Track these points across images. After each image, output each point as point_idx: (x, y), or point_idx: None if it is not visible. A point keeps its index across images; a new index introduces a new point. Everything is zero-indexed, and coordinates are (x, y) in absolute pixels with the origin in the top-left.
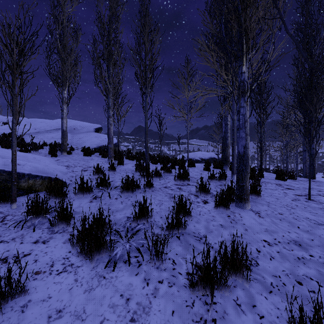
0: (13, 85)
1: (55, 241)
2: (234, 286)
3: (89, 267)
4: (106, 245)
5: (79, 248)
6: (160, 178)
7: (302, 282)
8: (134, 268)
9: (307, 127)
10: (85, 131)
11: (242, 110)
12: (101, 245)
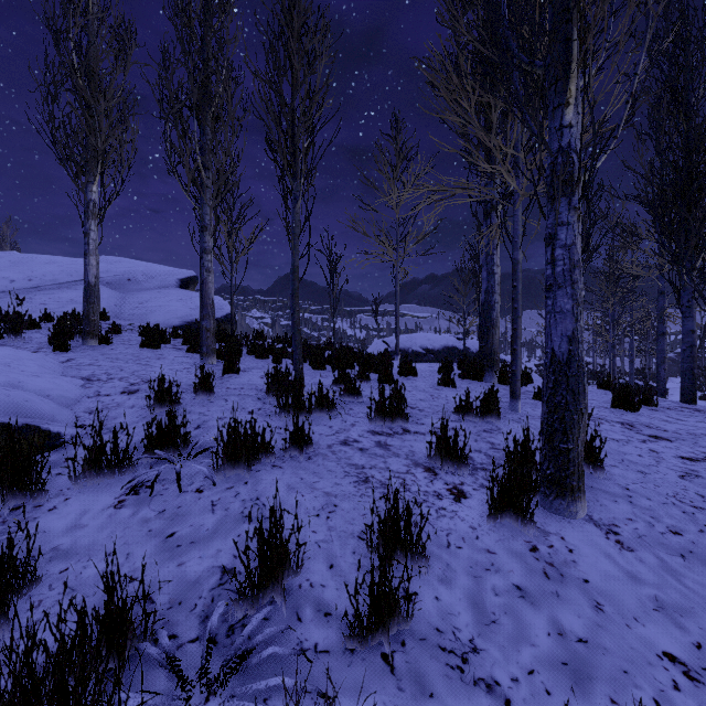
0: None
1: None
2: None
3: None
4: None
5: None
6: (332, 413)
7: None
8: None
9: None
10: (155, 285)
11: (563, 233)
12: None
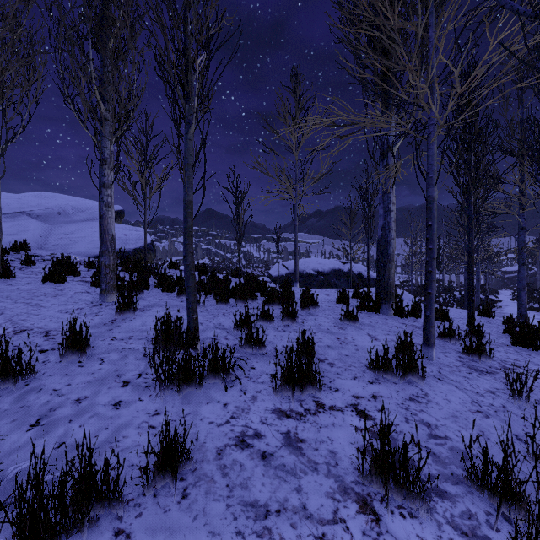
0: None
1: None
2: None
3: None
4: None
5: None
6: (229, 377)
7: None
8: None
9: None
10: (83, 218)
11: None
12: None
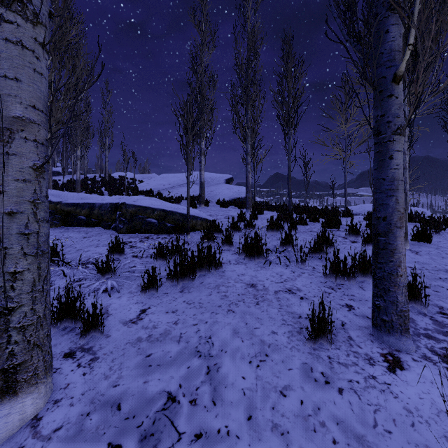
0: (188, 147)
1: (225, 253)
2: (361, 282)
3: (253, 264)
4: (262, 253)
5: (243, 256)
6: (305, 224)
7: (430, 287)
8: (283, 266)
9: None
10: (215, 183)
11: None
12: (259, 253)
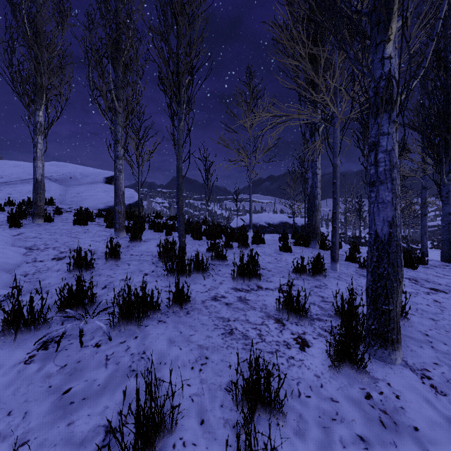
0: None
1: None
2: None
3: None
4: None
5: None
6: (205, 274)
7: None
8: None
9: None
10: (88, 181)
11: (384, 141)
12: None
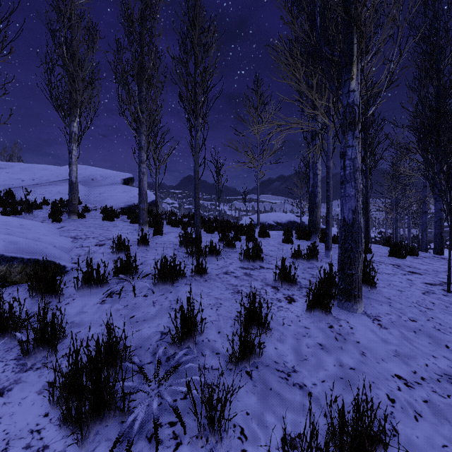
0: None
1: (23, 388)
2: None
3: None
4: (114, 402)
5: (64, 407)
6: (218, 257)
7: None
8: None
9: (446, 180)
10: (108, 183)
11: (349, 151)
12: (105, 404)
